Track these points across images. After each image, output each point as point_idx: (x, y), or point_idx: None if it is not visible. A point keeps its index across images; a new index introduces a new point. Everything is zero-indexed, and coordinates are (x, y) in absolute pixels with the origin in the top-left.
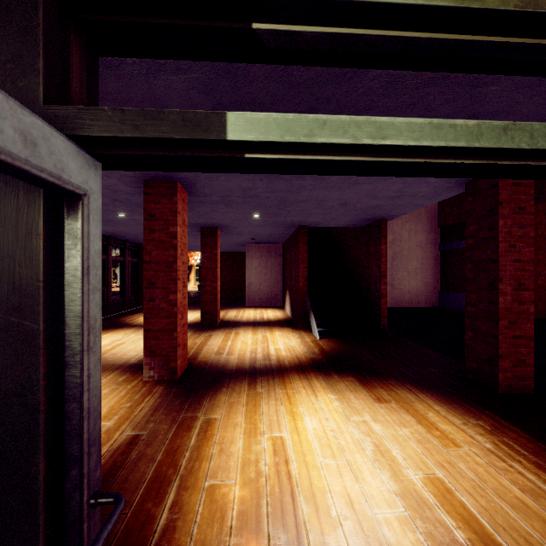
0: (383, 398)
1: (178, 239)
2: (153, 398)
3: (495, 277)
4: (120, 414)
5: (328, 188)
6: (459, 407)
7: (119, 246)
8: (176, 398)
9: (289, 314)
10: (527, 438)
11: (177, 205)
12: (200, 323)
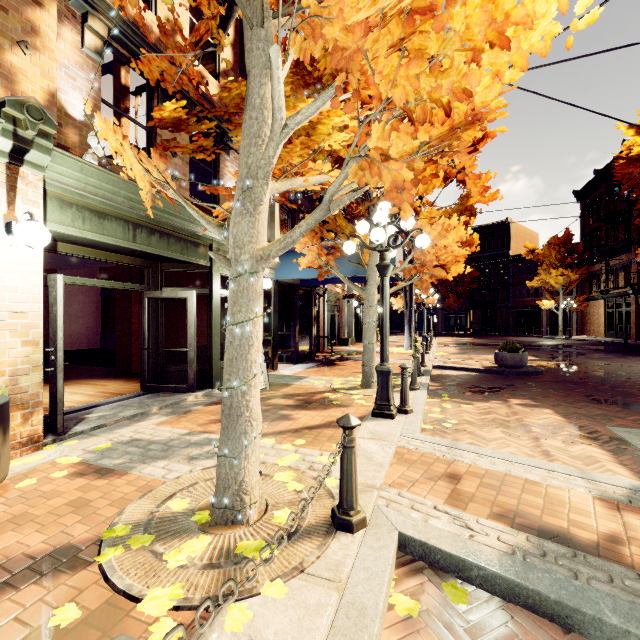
0: (68, 384)
1: None
2: None
3: (130, 316)
4: None
5: None
6: (112, 379)
7: None
8: None
9: None
10: (138, 379)
11: None
12: None
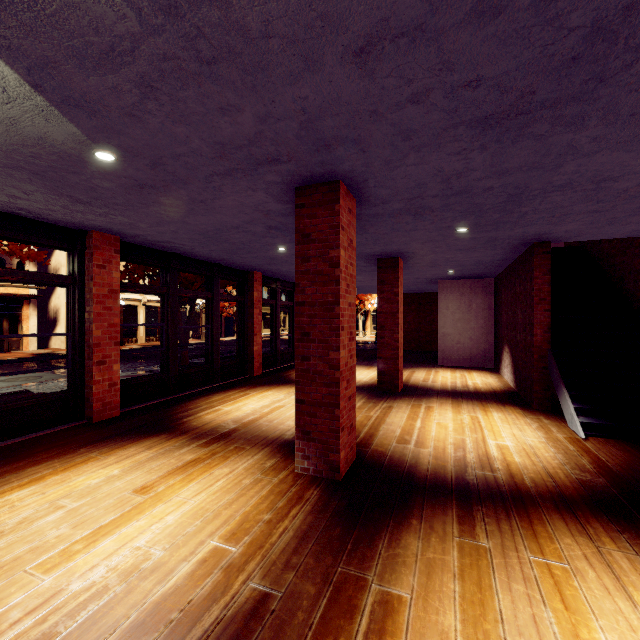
0: None
1: (342, 268)
2: (302, 513)
3: None
4: (253, 533)
5: (636, 143)
6: None
7: (287, 289)
8: (334, 522)
9: (510, 382)
10: None
11: (339, 216)
12: (376, 386)
